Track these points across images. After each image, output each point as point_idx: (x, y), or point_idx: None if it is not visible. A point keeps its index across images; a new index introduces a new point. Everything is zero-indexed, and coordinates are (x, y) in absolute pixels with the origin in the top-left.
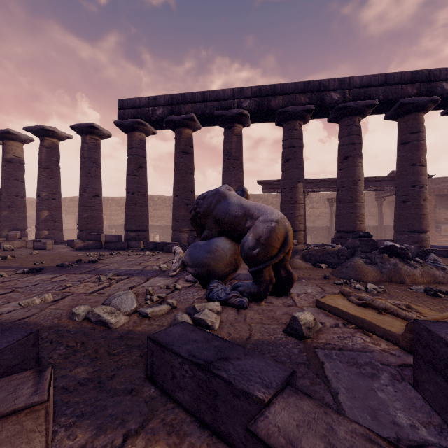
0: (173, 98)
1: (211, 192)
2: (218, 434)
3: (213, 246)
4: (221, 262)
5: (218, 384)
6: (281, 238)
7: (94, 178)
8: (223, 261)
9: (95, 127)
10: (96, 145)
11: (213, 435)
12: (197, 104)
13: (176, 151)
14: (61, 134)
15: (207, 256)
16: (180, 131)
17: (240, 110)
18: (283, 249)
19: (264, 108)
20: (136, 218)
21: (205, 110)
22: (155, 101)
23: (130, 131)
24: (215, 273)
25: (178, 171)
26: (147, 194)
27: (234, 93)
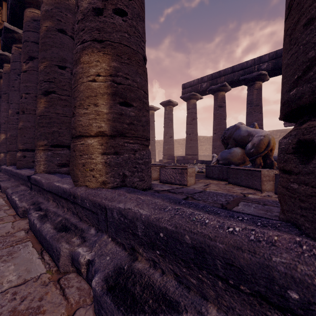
0: (212, 75)
1: (231, 126)
2: (224, 180)
3: (232, 150)
4: (235, 158)
5: (224, 168)
6: (266, 143)
7: (170, 128)
8: (236, 157)
9: (171, 101)
10: (171, 110)
11: (222, 181)
12: (228, 75)
13: (214, 107)
14: (155, 108)
15: (228, 155)
16: (217, 94)
17: (259, 72)
18: (266, 149)
19: (280, 65)
20: (191, 147)
21: (233, 78)
22: (201, 80)
23: (188, 100)
24: (232, 162)
25: (216, 119)
26: (197, 134)
27: (254, 61)
